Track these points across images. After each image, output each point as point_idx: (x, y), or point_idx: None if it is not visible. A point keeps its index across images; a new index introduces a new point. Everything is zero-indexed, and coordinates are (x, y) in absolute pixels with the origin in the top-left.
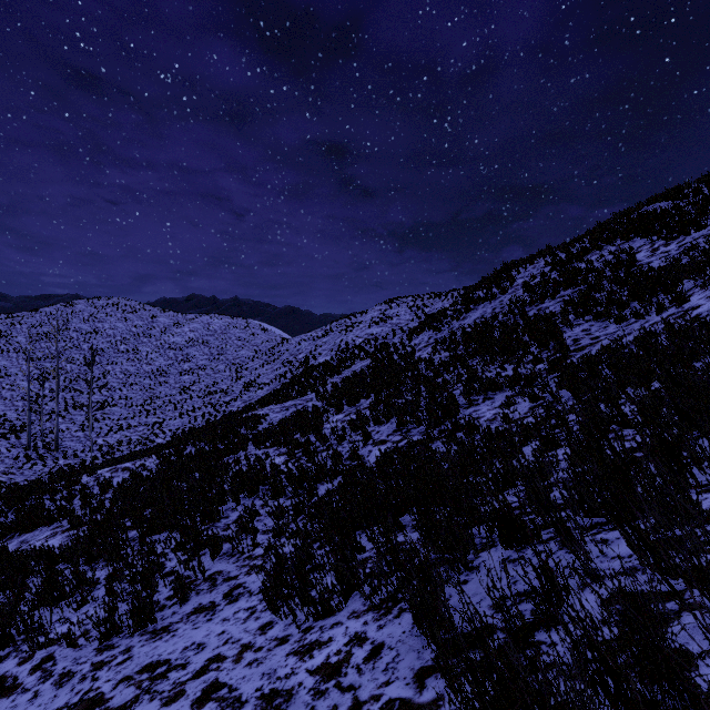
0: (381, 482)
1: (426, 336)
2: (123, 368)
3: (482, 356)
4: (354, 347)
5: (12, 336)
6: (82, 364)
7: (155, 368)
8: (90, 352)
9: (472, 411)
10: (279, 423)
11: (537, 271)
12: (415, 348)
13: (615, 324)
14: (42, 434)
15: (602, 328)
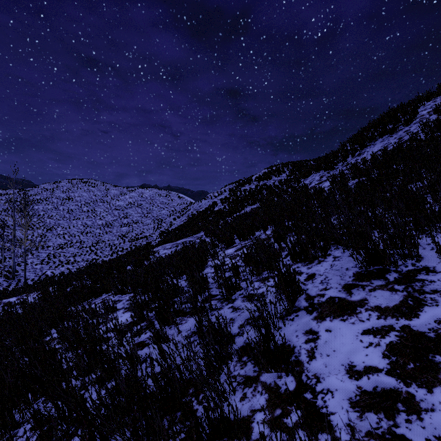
0: None
1: (317, 176)
2: (83, 222)
3: None
4: (243, 198)
5: (17, 201)
6: (57, 219)
7: (105, 222)
8: (63, 211)
9: None
10: (157, 258)
11: None
12: (307, 186)
13: None
14: (3, 266)
15: None
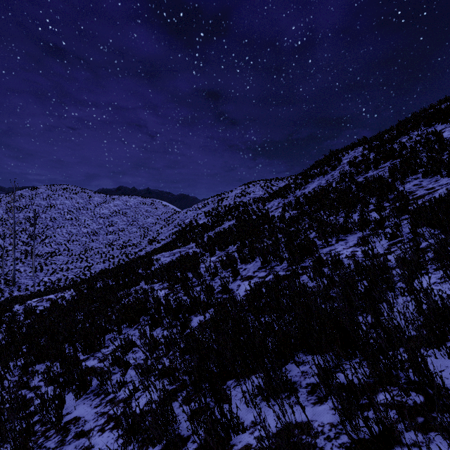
0: (251, 315)
1: (276, 202)
2: (68, 230)
3: (326, 209)
4: (223, 213)
5: None
6: (40, 227)
7: (90, 230)
8: (46, 219)
9: (328, 250)
10: (165, 264)
11: (357, 154)
12: (268, 210)
13: (445, 177)
14: (3, 274)
15: (434, 182)
